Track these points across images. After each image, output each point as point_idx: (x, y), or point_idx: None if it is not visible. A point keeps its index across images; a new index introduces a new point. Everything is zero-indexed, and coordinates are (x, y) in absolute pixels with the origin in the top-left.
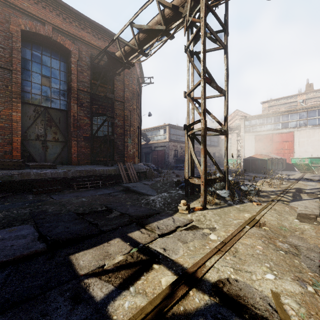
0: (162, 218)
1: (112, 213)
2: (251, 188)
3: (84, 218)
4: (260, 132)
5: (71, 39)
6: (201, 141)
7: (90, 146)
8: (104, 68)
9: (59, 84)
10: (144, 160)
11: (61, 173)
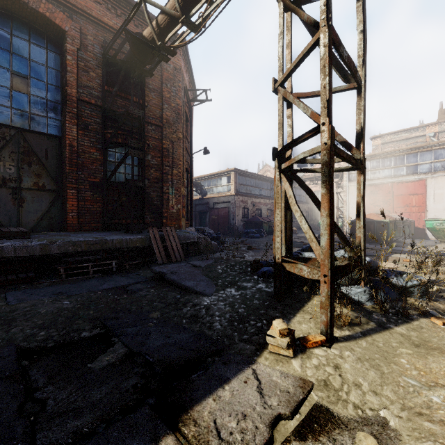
0: (227, 376)
1: (108, 351)
2: (413, 282)
3: (29, 371)
4: (373, 181)
5: (67, 11)
6: (322, 177)
7: (101, 199)
8: (124, 62)
9: (46, 91)
10: (198, 222)
11: (36, 247)
